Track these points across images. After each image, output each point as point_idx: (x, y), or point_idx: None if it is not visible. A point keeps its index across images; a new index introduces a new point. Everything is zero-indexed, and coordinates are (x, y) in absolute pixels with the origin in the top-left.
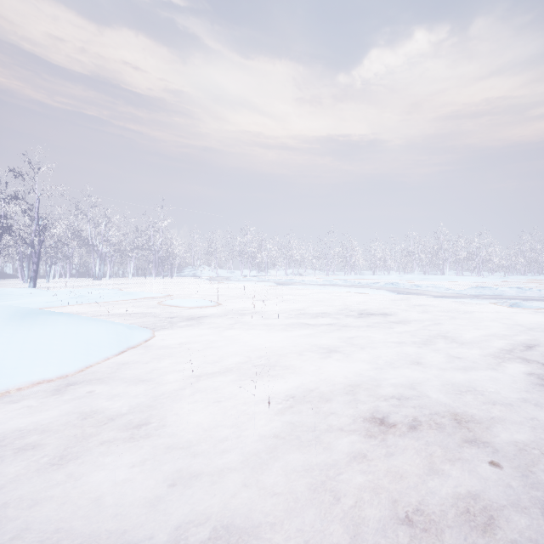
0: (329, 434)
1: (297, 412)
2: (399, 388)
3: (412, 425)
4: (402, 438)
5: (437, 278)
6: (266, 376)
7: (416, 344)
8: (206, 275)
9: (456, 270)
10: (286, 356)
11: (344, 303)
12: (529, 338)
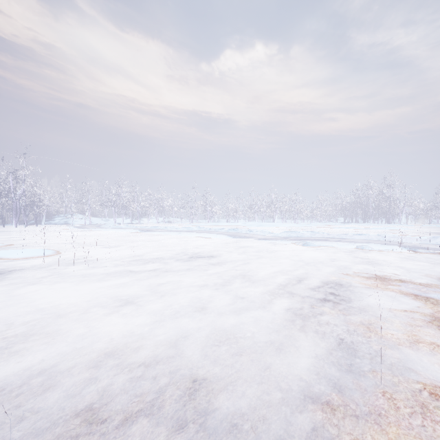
0: (55, 428)
1: (39, 395)
2: (173, 342)
3: (156, 395)
4: (138, 417)
5: (268, 224)
6: (38, 343)
7: (219, 285)
8: (80, 223)
9: (282, 219)
10: (86, 311)
11: (186, 247)
12: (303, 272)
